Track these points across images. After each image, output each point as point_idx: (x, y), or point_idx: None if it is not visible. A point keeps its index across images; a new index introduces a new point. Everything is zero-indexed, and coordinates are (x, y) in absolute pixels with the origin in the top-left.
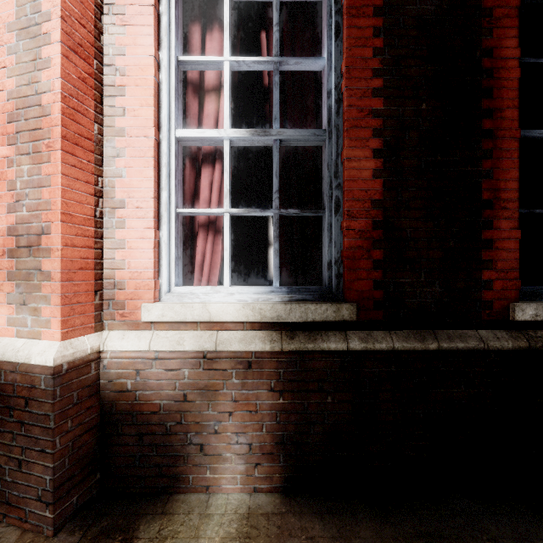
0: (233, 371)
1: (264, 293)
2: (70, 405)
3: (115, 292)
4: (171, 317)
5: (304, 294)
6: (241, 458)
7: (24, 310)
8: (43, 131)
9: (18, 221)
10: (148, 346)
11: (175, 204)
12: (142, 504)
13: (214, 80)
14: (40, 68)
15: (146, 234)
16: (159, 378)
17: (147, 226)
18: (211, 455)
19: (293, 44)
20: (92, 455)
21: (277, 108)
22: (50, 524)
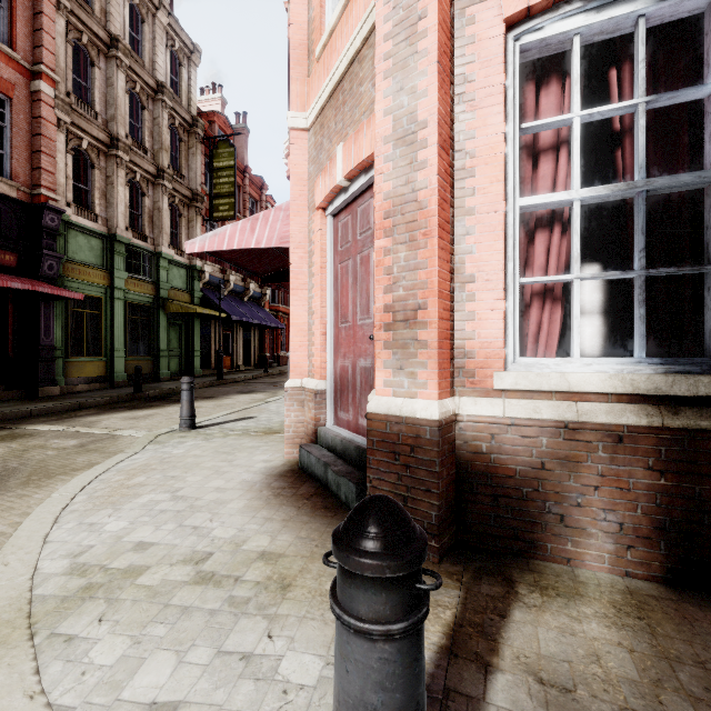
0: (599, 444)
1: (630, 364)
2: (444, 457)
3: (465, 361)
4: (525, 386)
5: (686, 366)
6: (609, 537)
7: (400, 374)
8: (420, 222)
9: (394, 299)
10: (503, 412)
11: (518, 274)
12: (503, 559)
13: (551, 137)
14: (416, 169)
15: (496, 305)
16: (514, 444)
17: (496, 298)
18: (572, 527)
19: (653, 72)
20: (452, 506)
21: (642, 155)
22: (435, 553)
